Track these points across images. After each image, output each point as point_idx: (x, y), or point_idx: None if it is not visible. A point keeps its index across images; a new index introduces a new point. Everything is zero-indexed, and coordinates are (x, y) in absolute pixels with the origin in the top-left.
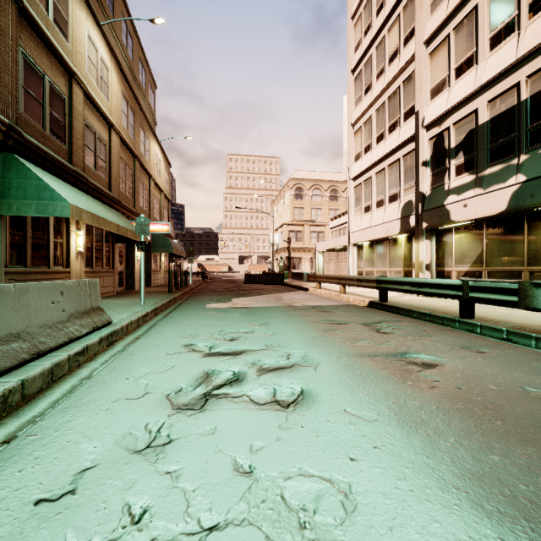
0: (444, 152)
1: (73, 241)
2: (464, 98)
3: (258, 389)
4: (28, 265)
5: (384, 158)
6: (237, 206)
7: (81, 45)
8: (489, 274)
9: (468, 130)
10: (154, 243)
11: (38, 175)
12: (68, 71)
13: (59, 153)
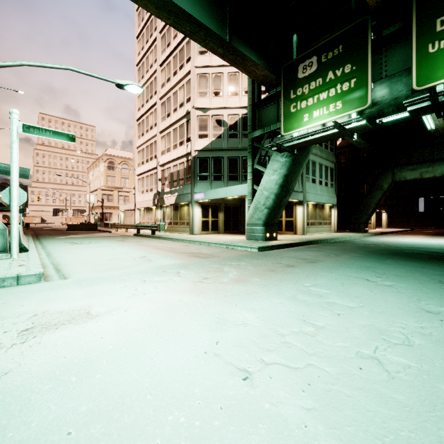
0: (164, 177)
1: None
2: (167, 162)
3: (87, 243)
4: None
5: (148, 171)
6: (58, 174)
7: None
8: (173, 223)
9: (169, 173)
10: None
11: None
12: None
13: None
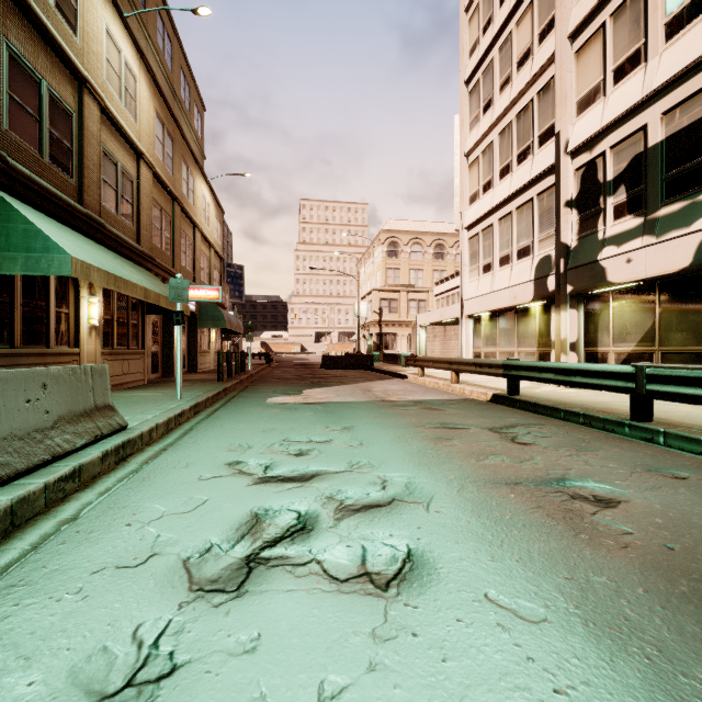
0: (597, 187)
1: (85, 311)
2: (627, 110)
3: (336, 547)
4: (16, 343)
5: (510, 198)
6: (311, 266)
7: (96, 42)
8: (664, 356)
9: (633, 155)
10: (200, 314)
11: (26, 216)
12: (76, 76)
13: (64, 189)
